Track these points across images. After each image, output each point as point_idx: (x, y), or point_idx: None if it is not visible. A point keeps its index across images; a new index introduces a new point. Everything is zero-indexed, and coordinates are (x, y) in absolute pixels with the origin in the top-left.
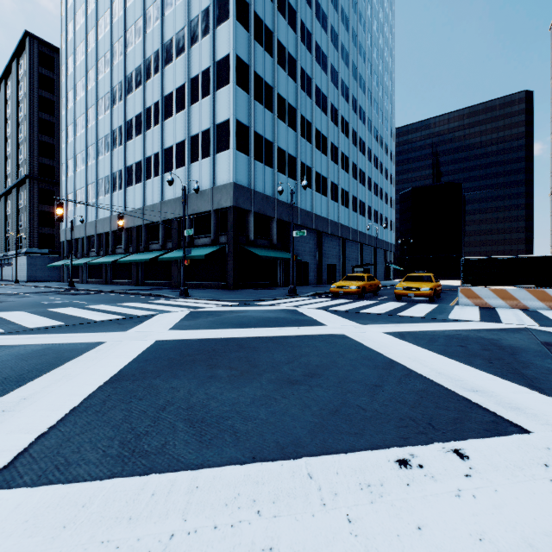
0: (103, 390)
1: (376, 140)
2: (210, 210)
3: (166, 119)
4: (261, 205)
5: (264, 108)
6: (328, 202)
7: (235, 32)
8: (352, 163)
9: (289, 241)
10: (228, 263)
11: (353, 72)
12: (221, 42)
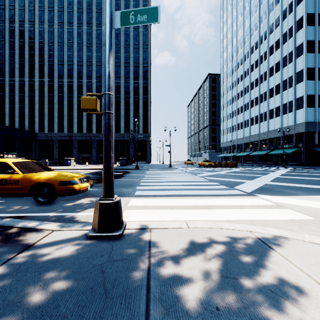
0: (285, 172)
1: None
2: (293, 133)
3: (270, 98)
4: None
5: None
6: None
7: (306, 59)
8: None
9: None
10: (302, 155)
11: None
12: (298, 64)
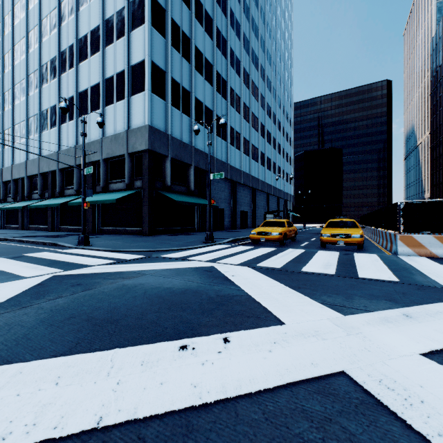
0: None
1: (279, 107)
2: (125, 154)
3: (80, 62)
4: (178, 152)
5: (181, 56)
6: (241, 155)
7: None
8: (261, 123)
9: (206, 188)
10: (143, 208)
11: (261, 45)
12: None
